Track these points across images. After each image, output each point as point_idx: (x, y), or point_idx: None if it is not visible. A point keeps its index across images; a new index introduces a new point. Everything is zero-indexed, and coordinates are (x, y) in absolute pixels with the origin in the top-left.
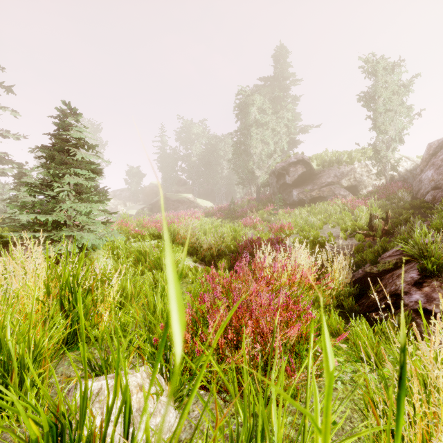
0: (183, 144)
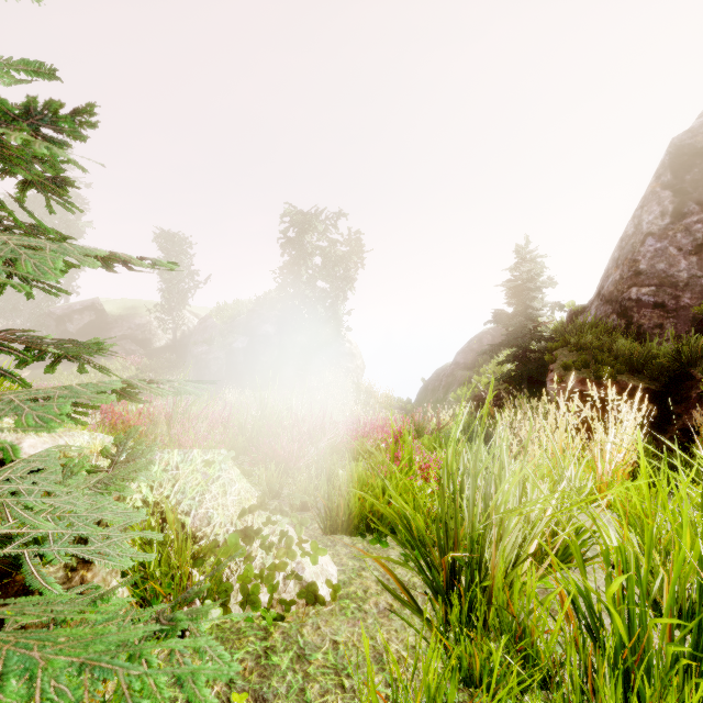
0: None
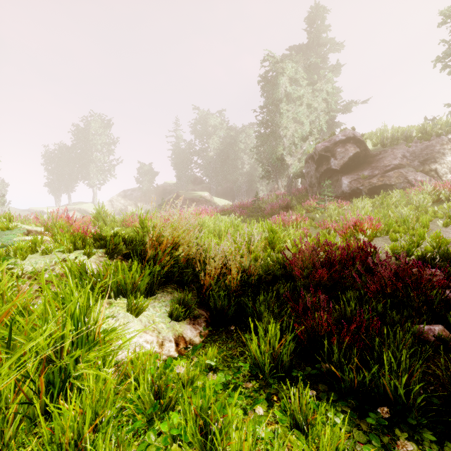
0: (199, 137)
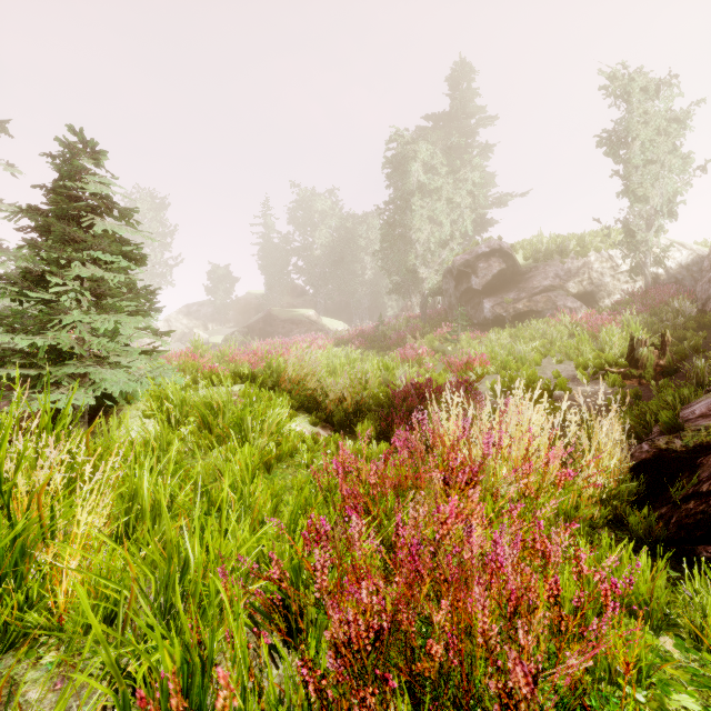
0: (300, 228)
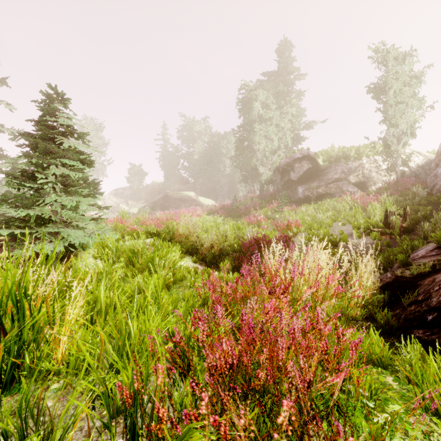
0: (185, 142)
